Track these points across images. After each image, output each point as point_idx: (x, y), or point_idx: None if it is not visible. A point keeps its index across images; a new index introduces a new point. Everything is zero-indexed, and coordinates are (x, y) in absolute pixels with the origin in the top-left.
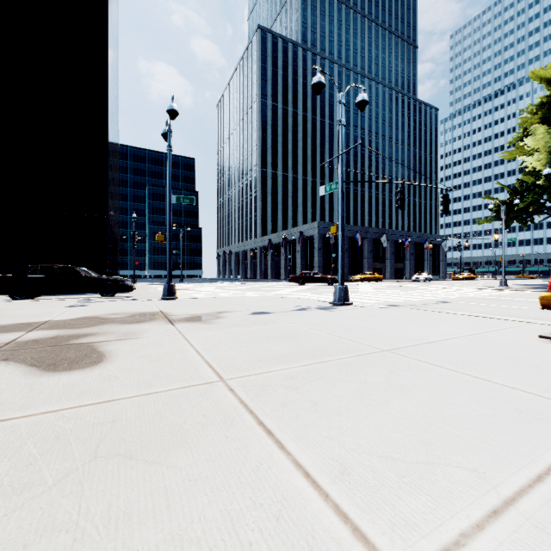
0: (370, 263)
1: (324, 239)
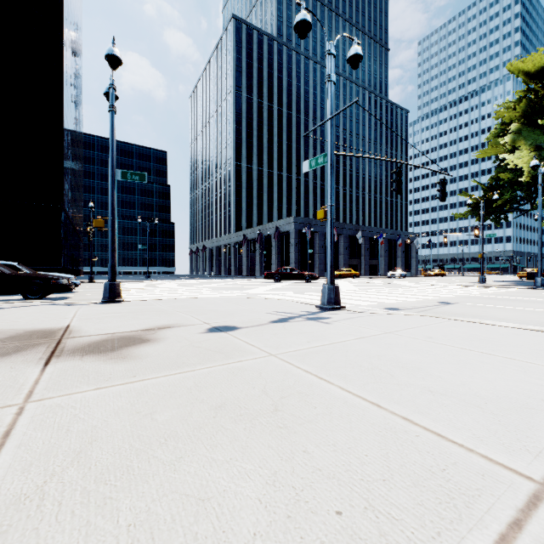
0: (346, 259)
1: (300, 235)
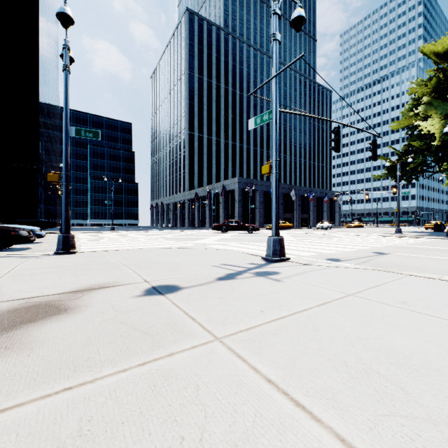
0: (281, 213)
1: (243, 193)
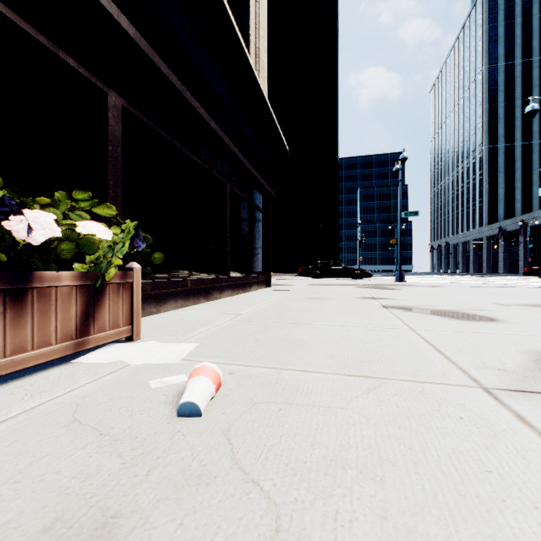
0: None
1: None
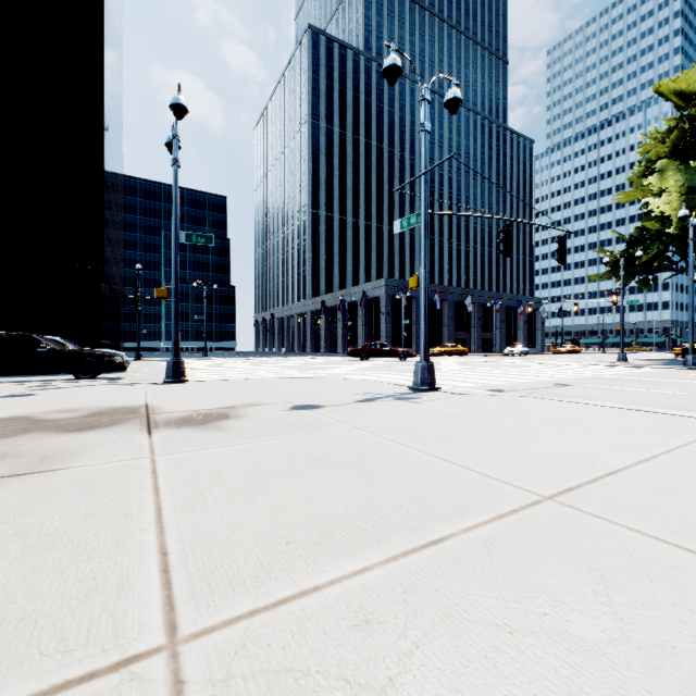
0: (451, 332)
1: (393, 301)
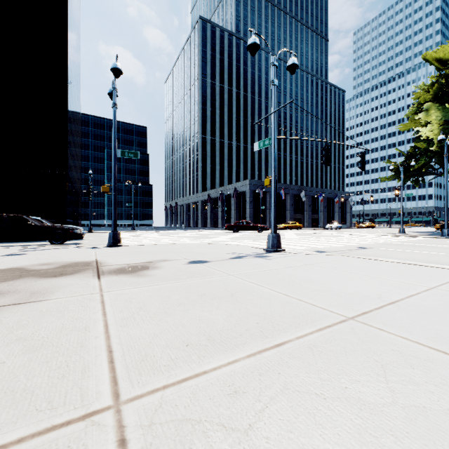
0: (292, 214)
1: (254, 194)
